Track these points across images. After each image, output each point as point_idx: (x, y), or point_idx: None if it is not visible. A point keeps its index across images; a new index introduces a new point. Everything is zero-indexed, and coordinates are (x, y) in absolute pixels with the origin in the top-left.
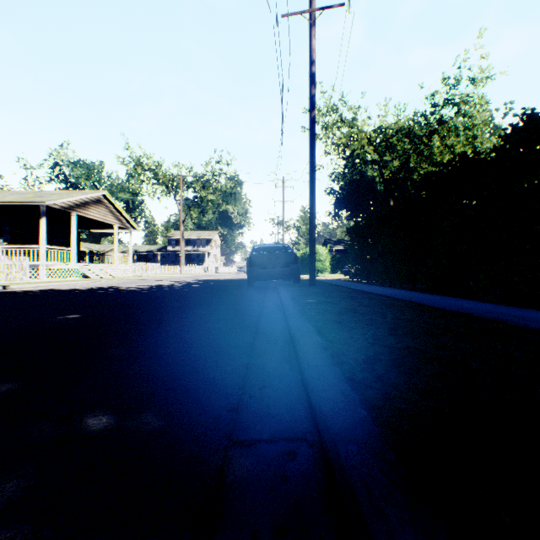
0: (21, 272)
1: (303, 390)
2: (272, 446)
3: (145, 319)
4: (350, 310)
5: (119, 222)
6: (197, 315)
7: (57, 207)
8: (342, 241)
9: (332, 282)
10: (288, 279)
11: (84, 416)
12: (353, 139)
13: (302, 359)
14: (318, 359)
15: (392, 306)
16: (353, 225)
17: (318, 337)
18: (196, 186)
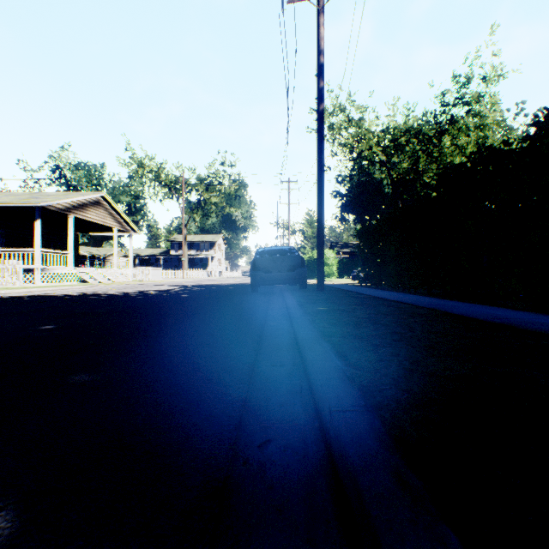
0: (14, 277)
1: (324, 449)
2: None
3: (129, 331)
4: (369, 321)
5: (119, 225)
6: (190, 325)
7: (53, 209)
8: (349, 245)
9: (340, 287)
10: (294, 284)
11: None
12: (360, 140)
13: (319, 394)
14: (343, 398)
15: (416, 315)
16: (362, 227)
17: (338, 360)
18: (199, 188)
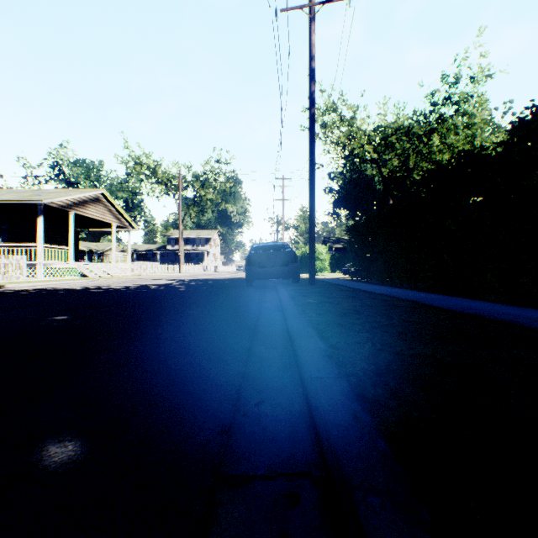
0: (18, 271)
1: (305, 406)
2: (270, 486)
3: (137, 320)
4: (353, 311)
5: (117, 221)
6: (192, 316)
7: (55, 206)
8: (341, 240)
9: (331, 281)
10: (287, 278)
11: (47, 441)
12: (352, 138)
13: (304, 368)
14: (322, 369)
15: (397, 307)
16: (353, 224)
17: (321, 343)
18: (195, 185)
